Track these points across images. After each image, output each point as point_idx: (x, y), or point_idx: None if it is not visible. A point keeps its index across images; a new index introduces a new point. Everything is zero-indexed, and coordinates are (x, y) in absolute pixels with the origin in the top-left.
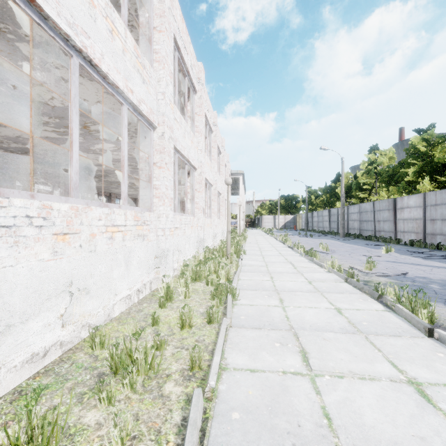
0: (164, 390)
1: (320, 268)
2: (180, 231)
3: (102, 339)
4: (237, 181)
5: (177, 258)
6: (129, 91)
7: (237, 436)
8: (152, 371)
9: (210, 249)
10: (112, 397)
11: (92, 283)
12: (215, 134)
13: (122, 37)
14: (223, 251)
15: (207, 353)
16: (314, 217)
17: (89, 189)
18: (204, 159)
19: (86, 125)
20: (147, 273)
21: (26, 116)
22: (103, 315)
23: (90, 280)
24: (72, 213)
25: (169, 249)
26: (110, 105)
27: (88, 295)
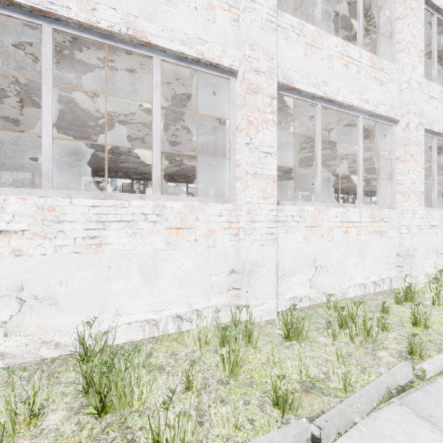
0: (377, 353)
1: None
2: (441, 229)
3: (335, 305)
4: None
5: (434, 262)
6: (364, 102)
7: (440, 412)
8: (371, 339)
9: None
10: (336, 337)
11: (330, 264)
12: None
13: (356, 61)
14: None
15: (437, 353)
16: None
17: (339, 190)
18: None
19: (331, 140)
20: (385, 269)
21: (292, 148)
22: (339, 291)
23: (329, 262)
24: (316, 213)
25: (417, 248)
26: (349, 118)
27: (327, 272)
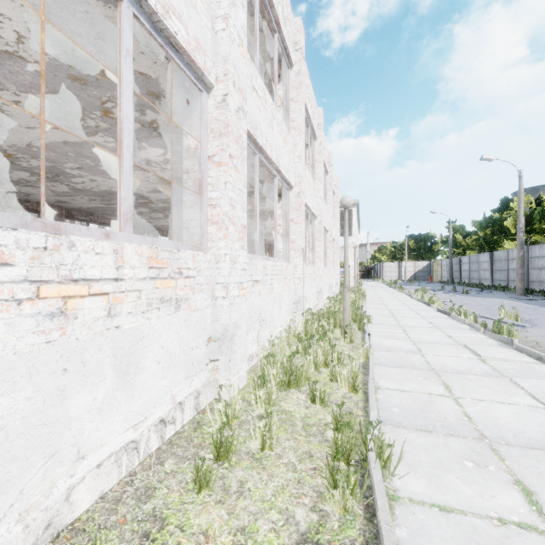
0: None
1: (540, 365)
2: (264, 286)
3: None
4: (349, 216)
5: (257, 335)
6: None
7: None
8: None
9: (313, 314)
10: None
11: None
12: (320, 142)
13: None
14: (335, 318)
15: None
16: (463, 263)
17: (158, 230)
18: (304, 172)
19: (105, 109)
20: (187, 377)
21: (11, 98)
22: (21, 536)
23: None
24: None
25: (238, 322)
26: None
27: None
